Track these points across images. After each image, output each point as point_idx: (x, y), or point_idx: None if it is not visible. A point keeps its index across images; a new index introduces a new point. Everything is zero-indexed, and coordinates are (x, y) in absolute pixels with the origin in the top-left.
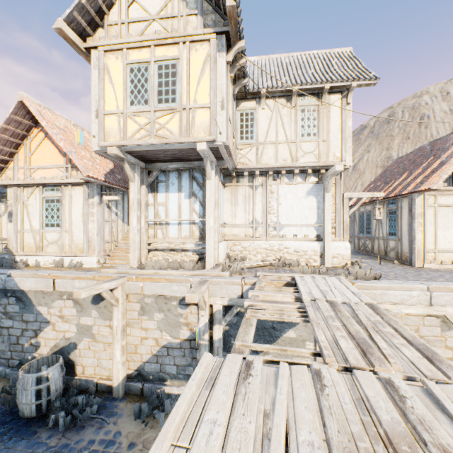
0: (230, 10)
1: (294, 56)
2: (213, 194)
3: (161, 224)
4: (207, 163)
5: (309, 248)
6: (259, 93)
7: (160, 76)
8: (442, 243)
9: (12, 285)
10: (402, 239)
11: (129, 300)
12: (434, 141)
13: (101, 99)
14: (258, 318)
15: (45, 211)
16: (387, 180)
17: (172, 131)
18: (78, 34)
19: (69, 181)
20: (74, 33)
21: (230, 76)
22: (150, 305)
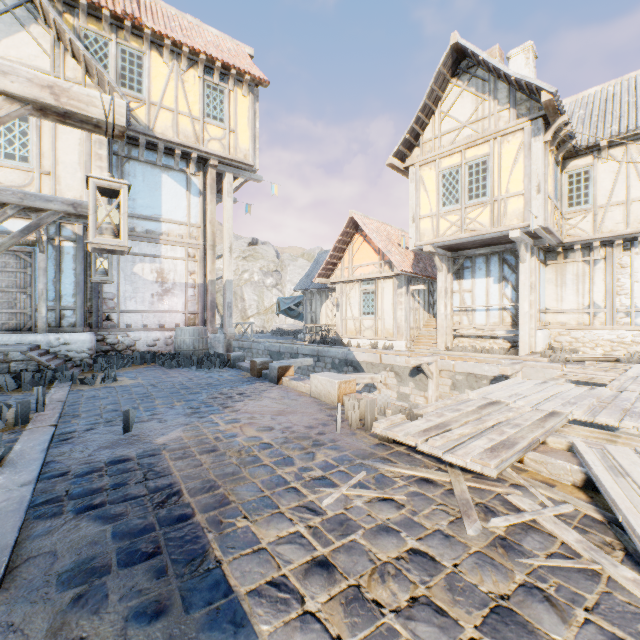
0: (545, 103)
1: None
2: (528, 277)
3: (466, 310)
4: (520, 247)
5: None
6: (597, 146)
7: (470, 175)
8: None
9: (351, 357)
10: None
11: (441, 376)
12: None
13: (417, 207)
14: (566, 378)
15: (362, 302)
16: None
17: (482, 223)
18: (400, 159)
19: (382, 275)
20: (397, 161)
21: (549, 150)
22: (460, 382)
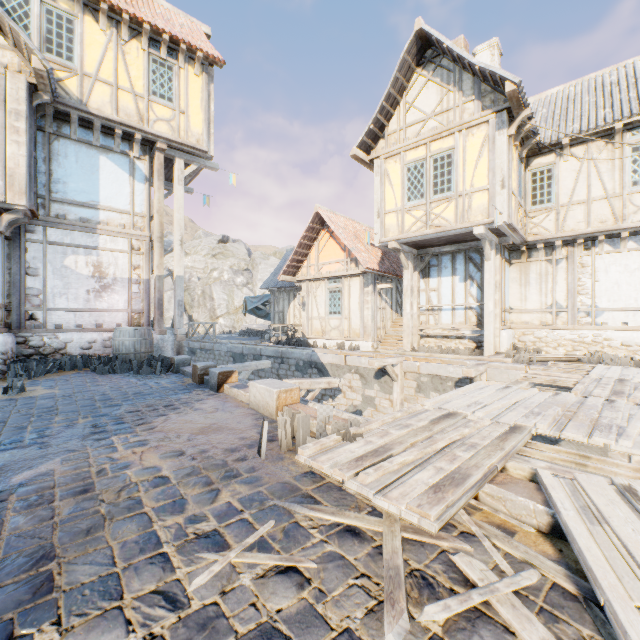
0: (509, 94)
1: (629, 64)
2: (492, 276)
3: (432, 309)
4: (485, 244)
5: None
6: (559, 144)
7: (435, 169)
8: None
9: (315, 359)
10: None
11: (406, 378)
12: None
13: (382, 201)
14: (530, 381)
15: (329, 300)
16: None
17: (447, 219)
18: (365, 151)
19: (348, 273)
20: (362, 152)
21: (513, 145)
22: (425, 384)
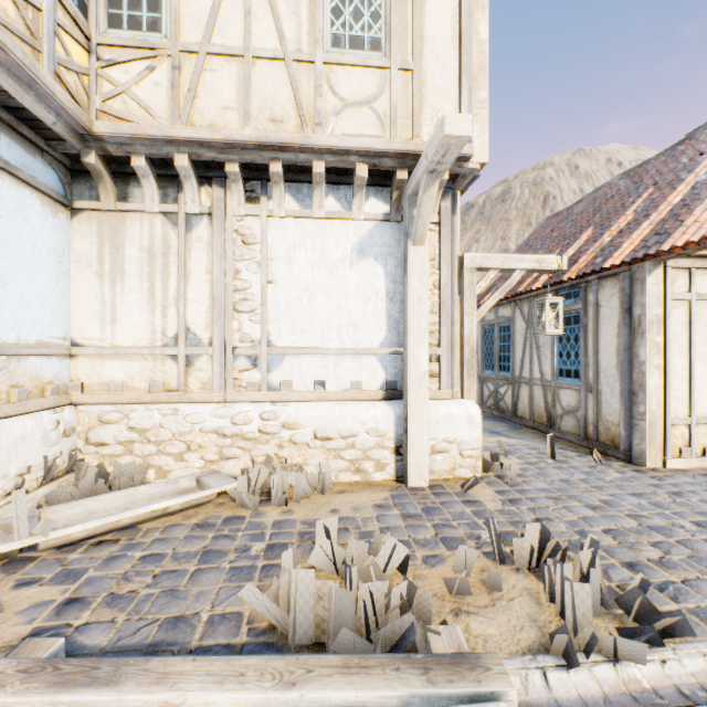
0: None
1: None
2: None
3: None
4: None
5: (363, 424)
6: None
7: None
8: (704, 401)
9: None
10: (600, 388)
11: None
12: (636, 169)
13: None
14: None
15: None
16: (541, 252)
17: None
18: None
19: None
20: None
21: None
22: None
